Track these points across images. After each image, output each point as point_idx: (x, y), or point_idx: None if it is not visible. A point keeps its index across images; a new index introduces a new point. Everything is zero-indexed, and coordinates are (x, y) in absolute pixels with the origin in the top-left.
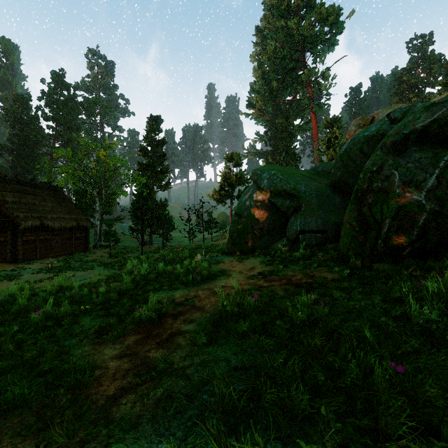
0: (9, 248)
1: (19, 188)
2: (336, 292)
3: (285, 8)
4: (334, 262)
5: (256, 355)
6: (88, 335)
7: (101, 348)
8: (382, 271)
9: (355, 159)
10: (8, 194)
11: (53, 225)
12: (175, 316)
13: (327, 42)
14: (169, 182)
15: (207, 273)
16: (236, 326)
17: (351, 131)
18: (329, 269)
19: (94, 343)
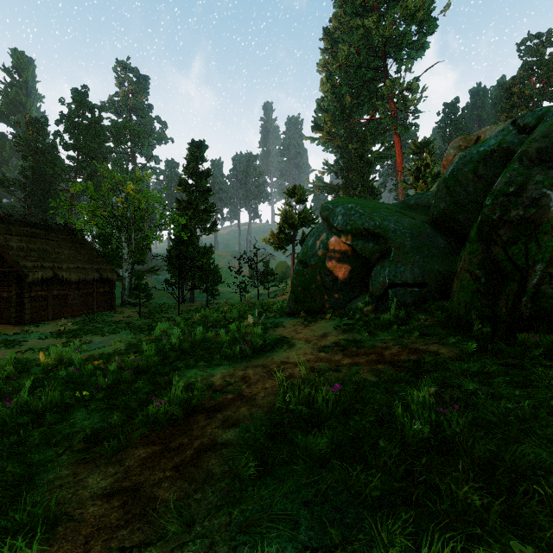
0: (13, 305)
1: (27, 231)
2: (466, 380)
3: (362, 4)
4: (444, 328)
5: (347, 511)
6: (74, 444)
7: (85, 471)
8: (532, 345)
9: (466, 184)
10: (13, 238)
11: (69, 277)
12: (210, 411)
13: (415, 45)
14: (215, 223)
15: (261, 342)
16: (306, 441)
17: (449, 156)
18: (439, 340)
19: (78, 460)
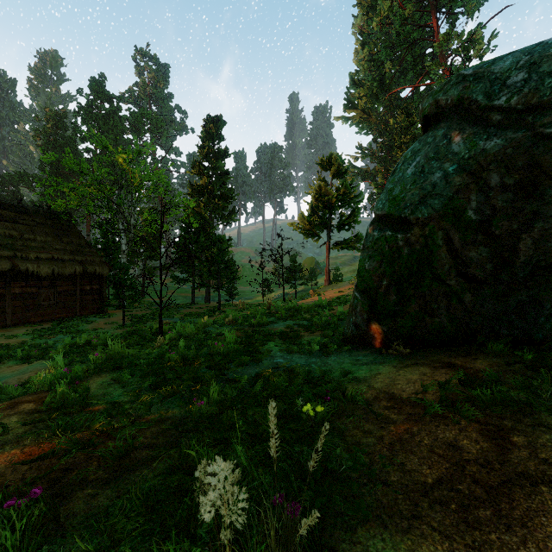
0: None
1: None
2: None
3: None
4: None
5: None
6: None
7: None
8: None
9: None
10: None
11: (37, 271)
12: None
13: None
14: (233, 211)
15: None
16: None
17: None
18: None
19: None
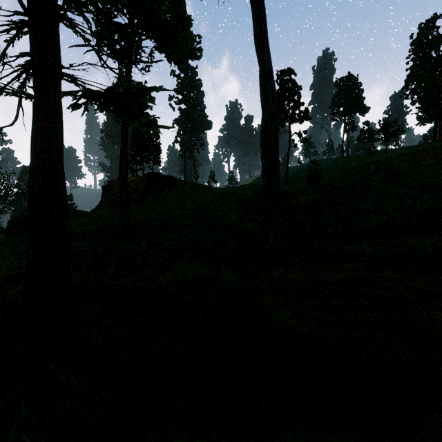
0: None
1: None
2: None
3: None
4: None
5: None
6: None
7: None
8: None
9: None
10: None
11: None
12: None
13: None
14: None
15: None
16: None
17: None
18: None
19: None
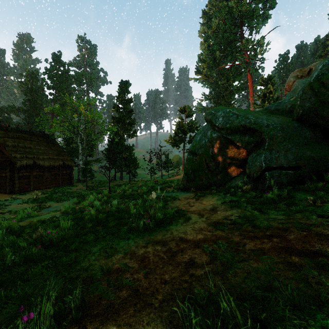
0: (8, 181)
1: (18, 135)
2: None
3: None
4: None
5: None
6: None
7: None
8: None
9: None
10: (9, 139)
11: (44, 164)
12: (93, 327)
13: (261, 16)
14: (135, 131)
15: (162, 216)
16: None
17: (290, 82)
18: None
19: None
